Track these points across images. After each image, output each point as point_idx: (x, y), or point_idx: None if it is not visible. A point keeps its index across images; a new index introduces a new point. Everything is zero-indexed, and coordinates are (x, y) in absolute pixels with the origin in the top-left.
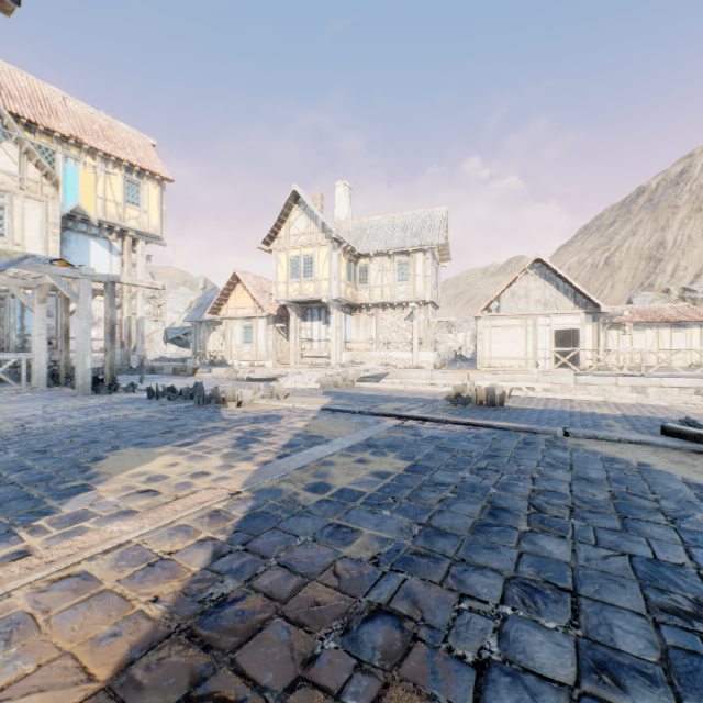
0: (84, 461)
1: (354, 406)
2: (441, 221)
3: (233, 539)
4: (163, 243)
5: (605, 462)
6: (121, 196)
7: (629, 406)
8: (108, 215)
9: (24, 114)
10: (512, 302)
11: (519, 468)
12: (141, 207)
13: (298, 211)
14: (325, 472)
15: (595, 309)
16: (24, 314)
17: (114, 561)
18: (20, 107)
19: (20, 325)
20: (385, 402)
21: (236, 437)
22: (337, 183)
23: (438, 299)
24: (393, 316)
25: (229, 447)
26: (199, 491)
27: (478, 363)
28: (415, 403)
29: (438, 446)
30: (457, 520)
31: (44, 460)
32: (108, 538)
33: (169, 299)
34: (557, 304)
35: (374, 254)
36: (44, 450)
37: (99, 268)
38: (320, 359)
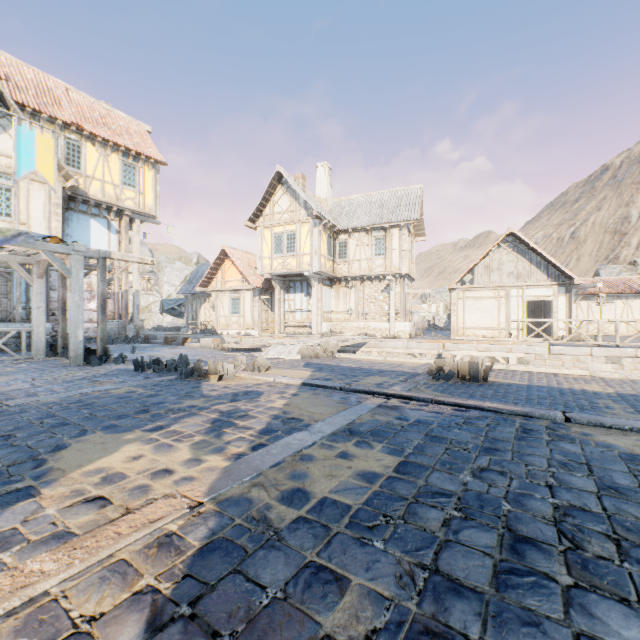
0: (42, 451)
1: (334, 381)
2: (416, 198)
3: (179, 593)
4: (157, 221)
5: (628, 462)
6: (118, 178)
7: (620, 383)
8: (106, 196)
9: (29, 104)
10: (485, 275)
11: (527, 469)
12: (136, 188)
13: (281, 190)
14: (303, 472)
15: (568, 281)
16: (29, 288)
17: (12, 636)
18: (25, 97)
19: (25, 298)
20: (365, 376)
21: (211, 420)
22: (318, 165)
23: (413, 272)
24: (371, 289)
25: (201, 433)
26: (154, 501)
27: (452, 332)
28: (396, 377)
29: (428, 434)
30: (472, 560)
31: (2, 449)
32: (19, 587)
33: (166, 273)
34: (530, 276)
35: (352, 230)
36: (8, 435)
37: (98, 245)
38: (302, 329)
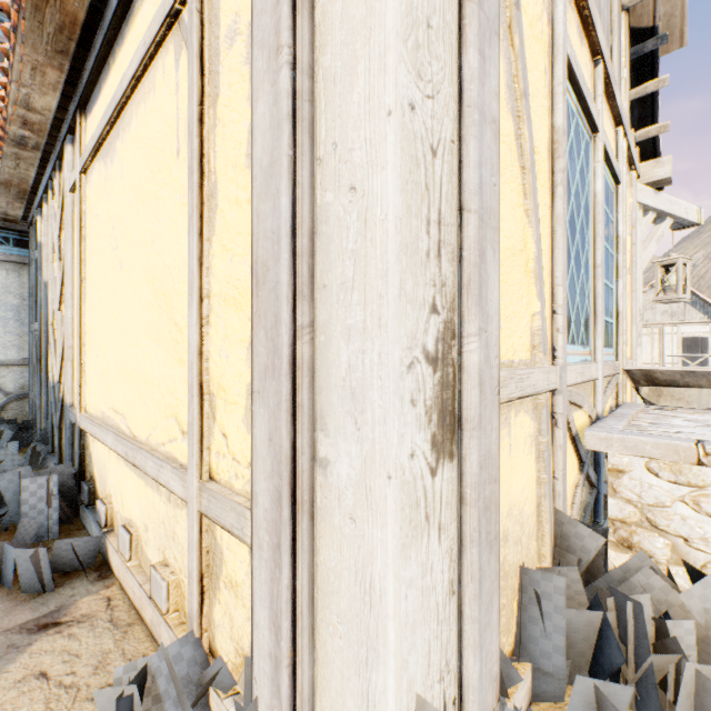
0: None
1: None
2: None
3: None
4: None
5: None
6: None
7: None
8: None
9: None
10: None
11: None
12: None
13: None
14: None
15: None
16: None
17: None
18: None
19: None
20: None
21: None
22: None
23: None
24: None
25: None
26: None
27: None
28: None
29: None
30: None
31: None
32: None
33: None
34: (684, 315)
35: None
36: None
37: None
38: None
